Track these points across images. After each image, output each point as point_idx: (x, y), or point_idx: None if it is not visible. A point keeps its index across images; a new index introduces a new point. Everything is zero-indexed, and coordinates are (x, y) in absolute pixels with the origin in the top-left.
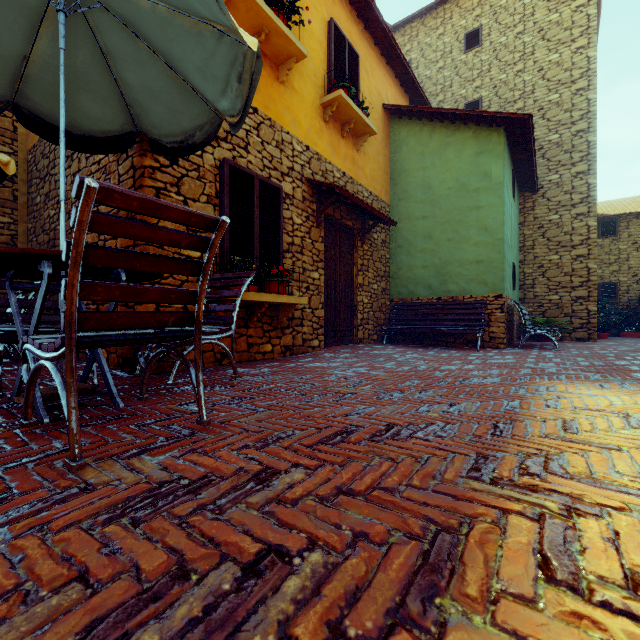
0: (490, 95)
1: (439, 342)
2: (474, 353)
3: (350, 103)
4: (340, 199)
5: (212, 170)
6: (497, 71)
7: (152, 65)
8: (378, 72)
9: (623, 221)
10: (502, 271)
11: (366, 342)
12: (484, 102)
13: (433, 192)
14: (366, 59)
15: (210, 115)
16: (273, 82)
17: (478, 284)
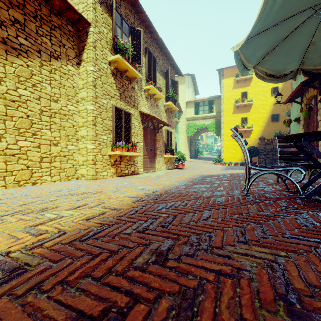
0: None
1: None
2: None
3: None
4: None
5: None
6: None
7: None
8: None
9: None
10: None
11: None
12: None
13: None
14: None
15: None
16: None
17: None
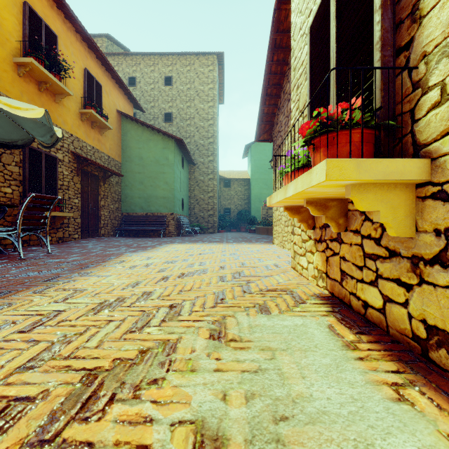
0: (176, 113)
1: (147, 235)
2: (159, 239)
3: (97, 116)
4: (91, 164)
5: (18, 149)
6: (179, 102)
7: (3, 118)
8: (114, 92)
9: (232, 181)
10: (173, 203)
11: (106, 236)
12: (174, 115)
13: (144, 161)
14: (106, 86)
15: (29, 136)
16: (52, 102)
17: (164, 208)
